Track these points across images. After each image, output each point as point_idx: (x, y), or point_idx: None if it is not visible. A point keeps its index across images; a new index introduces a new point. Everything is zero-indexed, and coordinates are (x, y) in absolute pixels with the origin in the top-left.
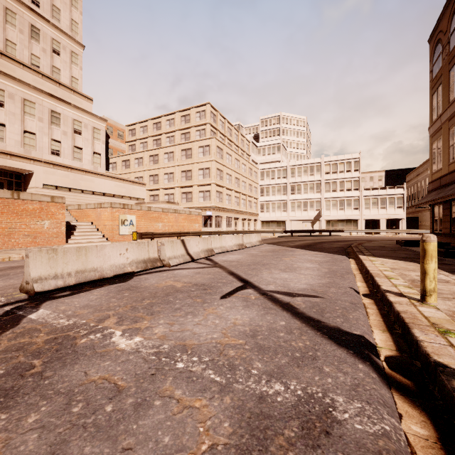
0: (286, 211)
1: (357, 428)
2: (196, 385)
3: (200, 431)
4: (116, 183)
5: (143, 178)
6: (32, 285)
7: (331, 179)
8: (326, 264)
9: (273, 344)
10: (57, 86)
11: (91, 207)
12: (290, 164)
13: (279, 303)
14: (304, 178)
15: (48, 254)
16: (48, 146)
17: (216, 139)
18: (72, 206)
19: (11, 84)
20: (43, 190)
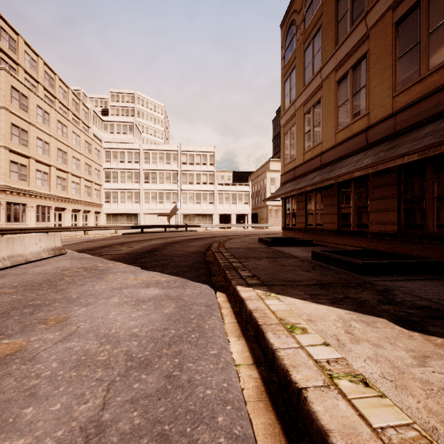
0: (139, 202)
1: None
2: None
3: None
4: None
5: None
6: None
7: (188, 170)
8: (141, 390)
9: None
10: None
11: None
12: (144, 147)
13: None
14: (160, 165)
15: None
16: None
17: (10, 74)
18: None
19: None
20: None
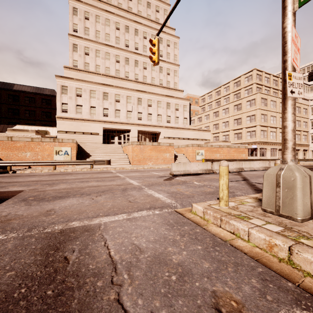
0: None
1: (237, 194)
2: (210, 188)
3: (208, 190)
4: (194, 132)
5: (209, 127)
6: (173, 172)
7: None
8: None
9: (234, 188)
10: (169, 90)
11: (183, 147)
12: None
13: (250, 184)
14: None
15: (176, 164)
16: (166, 119)
17: (260, 93)
18: (175, 146)
19: (154, 96)
20: (164, 140)
